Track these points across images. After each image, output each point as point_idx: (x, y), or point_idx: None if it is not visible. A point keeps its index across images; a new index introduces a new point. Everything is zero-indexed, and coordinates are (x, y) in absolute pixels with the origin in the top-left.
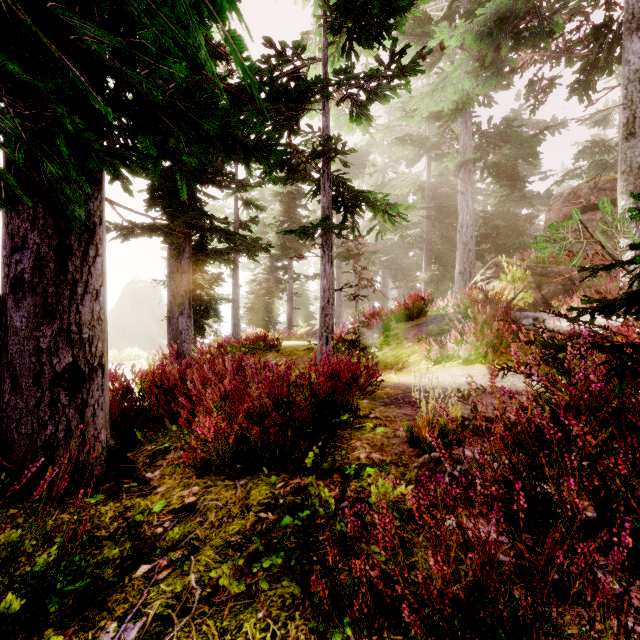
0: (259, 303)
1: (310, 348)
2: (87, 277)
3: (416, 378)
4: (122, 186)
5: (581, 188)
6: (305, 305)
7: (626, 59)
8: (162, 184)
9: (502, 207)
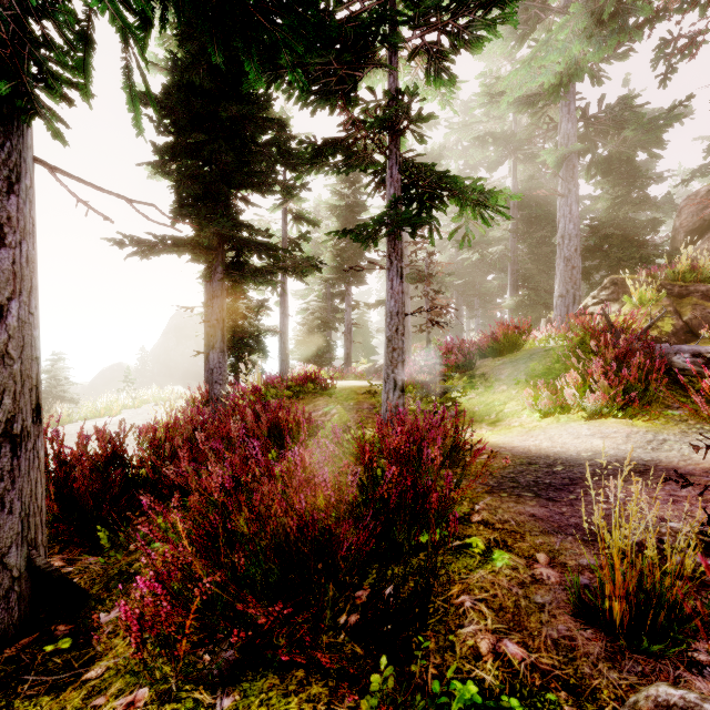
0: (312, 336)
1: (372, 391)
2: None
3: (521, 438)
4: (48, 127)
5: None
6: (366, 338)
7: None
8: (188, 187)
9: (616, 212)
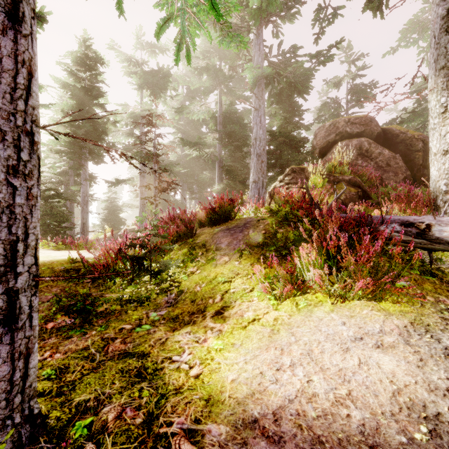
0: (44, 205)
1: (69, 271)
2: None
3: (268, 356)
4: None
5: (339, 121)
6: (112, 211)
7: None
8: None
9: (285, 128)
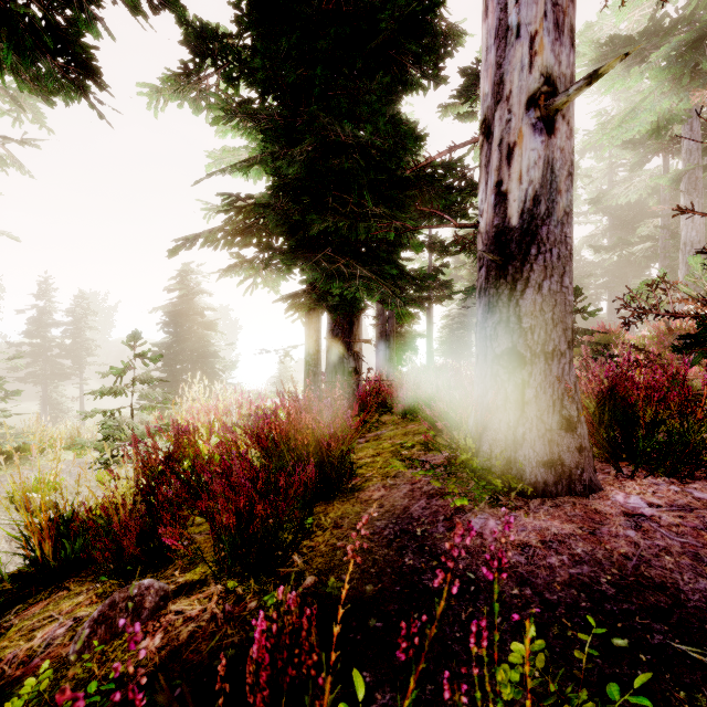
0: (452, 337)
1: None
2: (357, 333)
3: None
4: None
5: None
6: None
7: None
8: None
9: None
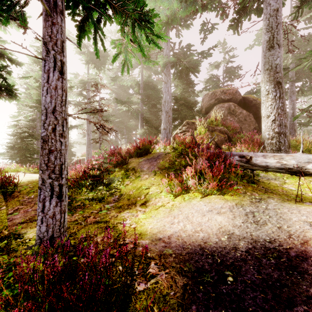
0: (20, 143)
1: None
2: None
3: (167, 220)
4: None
5: (217, 91)
6: None
7: (268, 2)
8: None
9: (184, 95)
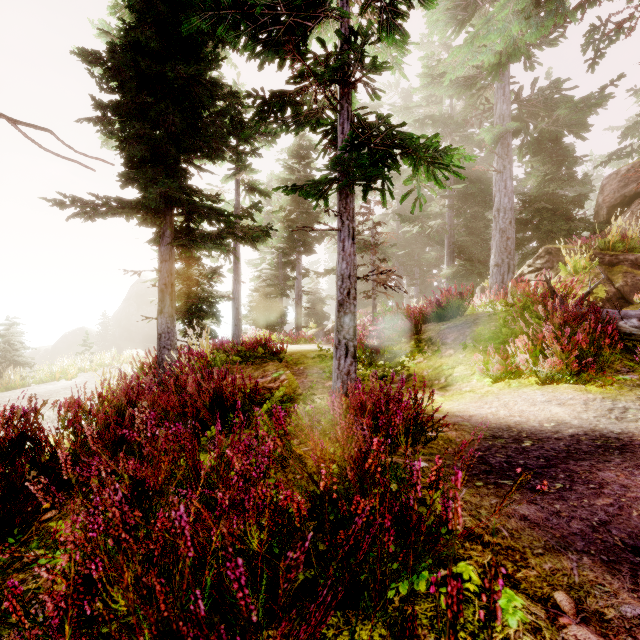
0: (264, 302)
1: (321, 355)
2: None
3: (475, 404)
4: None
5: None
6: (315, 304)
7: None
8: (134, 148)
9: (546, 188)
